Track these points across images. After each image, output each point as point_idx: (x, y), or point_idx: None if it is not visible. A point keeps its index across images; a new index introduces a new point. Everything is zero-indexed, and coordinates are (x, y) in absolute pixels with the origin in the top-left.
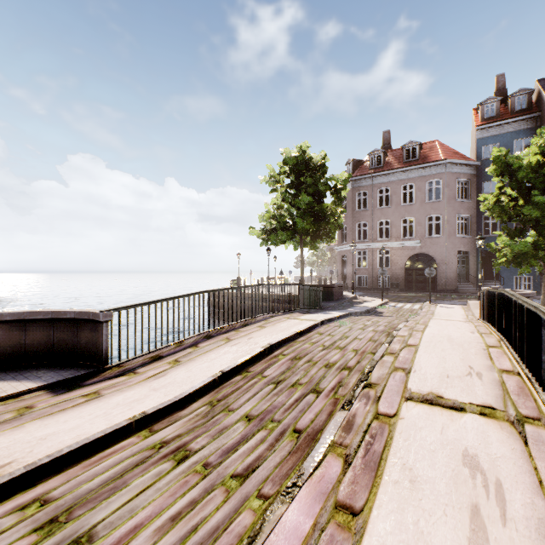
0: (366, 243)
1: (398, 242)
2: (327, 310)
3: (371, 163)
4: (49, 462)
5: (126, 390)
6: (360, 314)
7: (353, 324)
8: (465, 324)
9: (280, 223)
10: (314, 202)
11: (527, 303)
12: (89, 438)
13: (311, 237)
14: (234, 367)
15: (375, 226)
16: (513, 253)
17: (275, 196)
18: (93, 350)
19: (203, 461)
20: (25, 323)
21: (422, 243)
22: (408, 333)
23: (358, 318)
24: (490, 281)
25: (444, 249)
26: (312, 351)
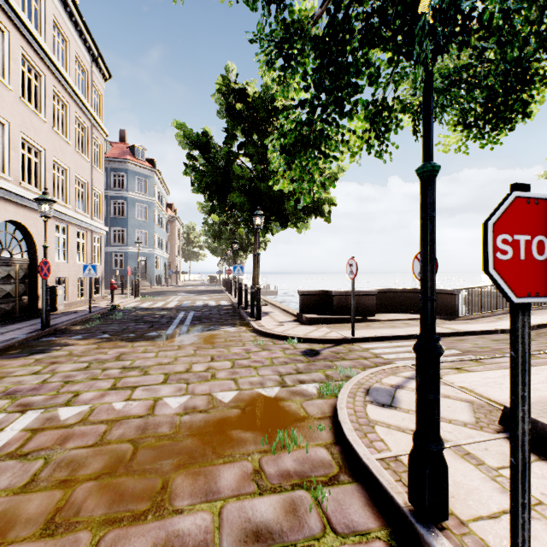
0: None
1: None
2: None
3: None
4: (477, 331)
5: (480, 323)
6: None
7: None
8: None
9: None
10: None
11: None
12: (485, 329)
13: None
14: (545, 323)
15: None
16: None
17: None
18: (447, 308)
19: (545, 342)
20: (413, 293)
21: None
22: None
23: None
24: None
25: None
26: None
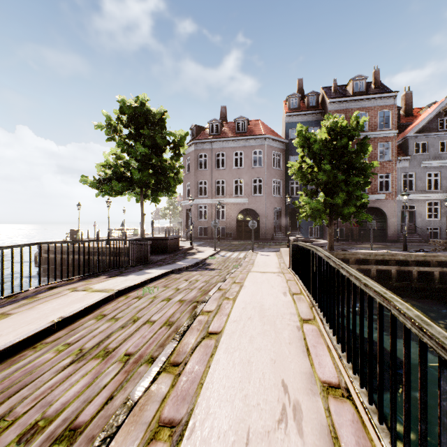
0: (206, 199)
1: (232, 198)
2: (150, 267)
3: (211, 130)
4: None
5: None
6: (186, 269)
7: (164, 289)
8: (278, 279)
9: (116, 173)
10: (151, 154)
11: (361, 282)
12: None
13: (152, 189)
14: None
15: (214, 184)
16: (310, 209)
17: (115, 146)
18: None
19: None
20: None
21: (249, 201)
22: (217, 304)
23: (177, 276)
24: (294, 230)
25: (264, 206)
26: (43, 374)
